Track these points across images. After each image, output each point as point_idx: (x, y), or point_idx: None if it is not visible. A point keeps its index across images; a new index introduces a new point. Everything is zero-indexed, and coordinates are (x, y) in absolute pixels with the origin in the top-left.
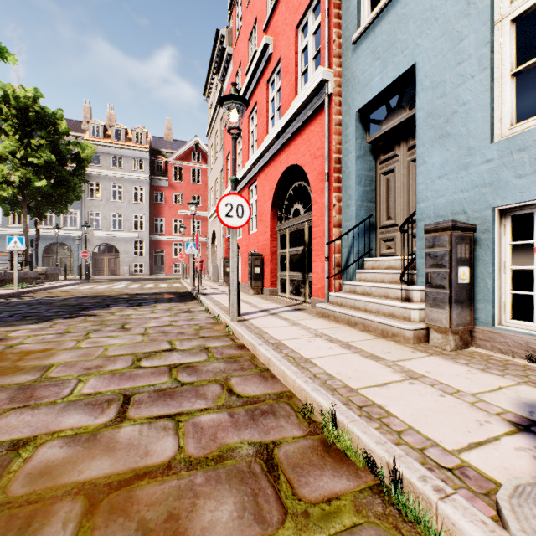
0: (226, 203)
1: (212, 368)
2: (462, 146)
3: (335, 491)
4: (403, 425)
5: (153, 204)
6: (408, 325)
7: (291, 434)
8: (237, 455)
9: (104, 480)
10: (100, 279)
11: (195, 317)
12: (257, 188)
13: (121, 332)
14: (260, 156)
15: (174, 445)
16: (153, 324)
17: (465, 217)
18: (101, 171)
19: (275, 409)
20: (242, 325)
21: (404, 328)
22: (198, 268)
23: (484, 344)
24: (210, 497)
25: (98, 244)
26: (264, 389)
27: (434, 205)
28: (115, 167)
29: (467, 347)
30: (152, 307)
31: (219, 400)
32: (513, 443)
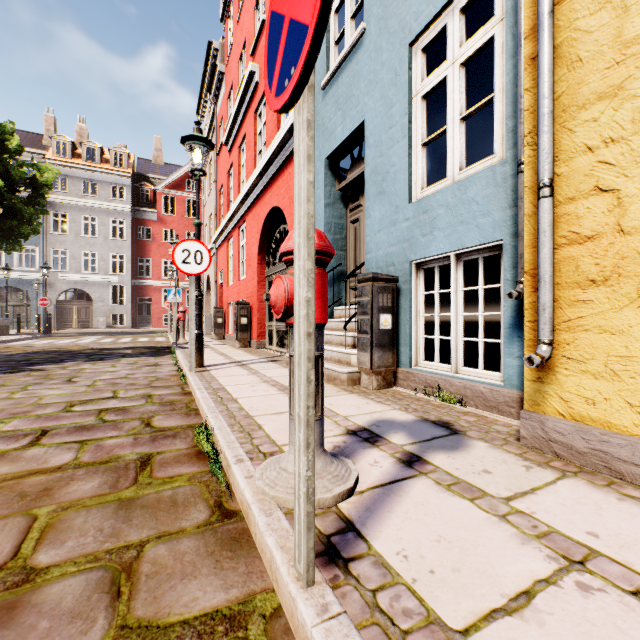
0: (183, 250)
1: (143, 410)
2: (392, 204)
3: (182, 473)
4: (263, 434)
5: (137, 242)
6: (344, 369)
7: (178, 447)
8: (122, 460)
9: (1, 476)
10: (66, 333)
11: (158, 370)
12: (246, 228)
13: (65, 385)
14: (246, 194)
15: (72, 457)
16: (106, 377)
17: (394, 269)
18: (69, 198)
19: (178, 434)
20: (199, 375)
21: (340, 372)
22: (176, 318)
23: (403, 383)
24: (83, 480)
25: (64, 289)
26: (180, 423)
27: (376, 257)
28: (87, 195)
29: (391, 386)
30: (115, 362)
31: (133, 431)
32: (331, 440)
